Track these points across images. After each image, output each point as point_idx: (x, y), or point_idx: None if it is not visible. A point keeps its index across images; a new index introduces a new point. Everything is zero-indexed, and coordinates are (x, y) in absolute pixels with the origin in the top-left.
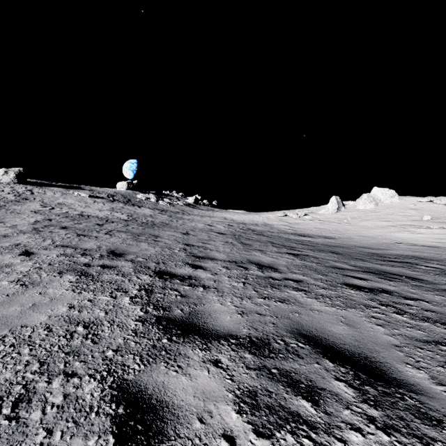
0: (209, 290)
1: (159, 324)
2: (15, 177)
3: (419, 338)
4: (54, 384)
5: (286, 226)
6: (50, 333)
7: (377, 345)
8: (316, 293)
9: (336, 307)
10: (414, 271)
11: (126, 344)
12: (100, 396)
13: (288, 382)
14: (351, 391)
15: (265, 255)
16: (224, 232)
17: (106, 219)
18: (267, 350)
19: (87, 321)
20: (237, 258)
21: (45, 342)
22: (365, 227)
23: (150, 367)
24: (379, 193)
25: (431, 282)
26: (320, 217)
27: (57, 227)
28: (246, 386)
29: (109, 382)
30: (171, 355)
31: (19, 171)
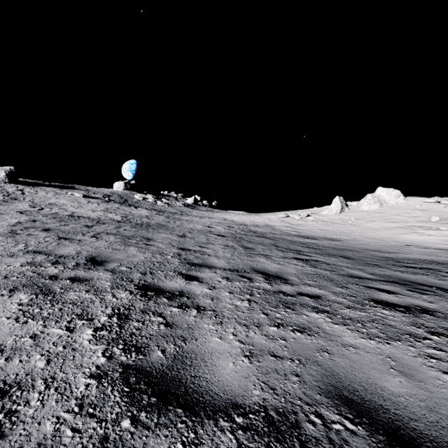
0: (204, 314)
1: (125, 382)
2: (6, 176)
3: None
4: None
5: (289, 228)
6: None
7: None
8: (341, 315)
9: (376, 339)
10: (442, 280)
11: (56, 437)
12: None
13: None
14: None
15: (270, 261)
16: (223, 234)
17: (97, 220)
18: (298, 442)
19: (10, 381)
20: (240, 266)
21: None
22: (371, 228)
23: None
24: (384, 193)
25: None
26: (323, 218)
27: (38, 229)
28: None
29: None
30: None
31: (10, 170)
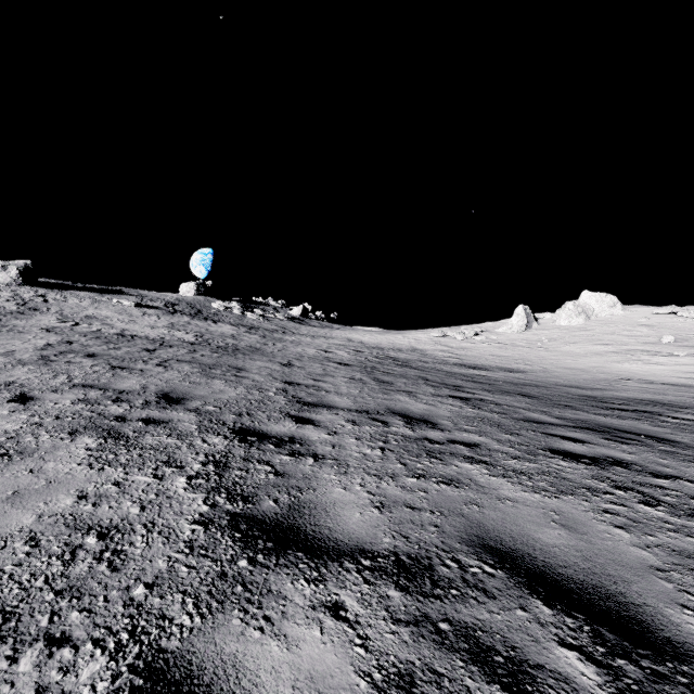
0: (324, 463)
1: (235, 529)
2: (19, 275)
3: (693, 552)
4: (23, 663)
5: (446, 353)
6: (35, 550)
7: (623, 568)
8: (503, 466)
9: (542, 493)
10: (658, 426)
11: (171, 572)
12: (108, 690)
13: (472, 653)
14: (593, 672)
15: (415, 400)
16: (348, 362)
17: (160, 341)
18: (429, 580)
19: (106, 525)
20: (371, 406)
21: (22, 569)
22: (571, 354)
23: (213, 621)
24: (592, 300)
25: (689, 446)
26: (499, 338)
27: (80, 354)
28: (393, 662)
29: (129, 658)
30: (253, 594)
31: (25, 266)
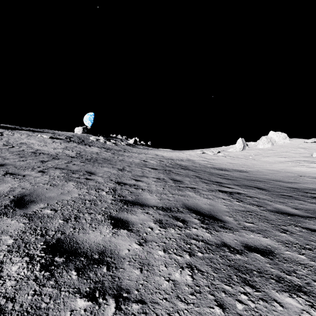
0: None
1: None
2: None
3: None
4: None
5: (205, 161)
6: None
7: None
8: None
9: None
10: None
11: None
12: None
13: None
14: None
15: (199, 195)
16: (156, 167)
17: (54, 156)
18: None
19: None
20: (172, 202)
21: None
22: (267, 162)
23: None
24: (274, 136)
25: None
26: (230, 154)
27: None
28: None
29: None
30: None
31: None
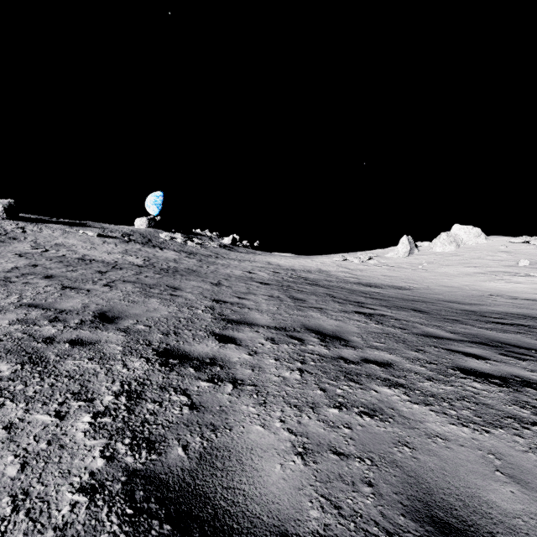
0: (242, 391)
1: (128, 500)
2: (4, 211)
3: None
4: None
5: (347, 273)
6: None
7: None
8: (421, 390)
9: (470, 426)
10: None
11: None
12: None
13: None
14: None
15: (326, 316)
16: (267, 281)
17: (113, 264)
18: None
19: None
20: (288, 323)
21: None
22: (446, 274)
23: None
24: (461, 232)
25: None
26: (388, 262)
27: (39, 276)
28: None
29: None
30: None
31: (8, 204)
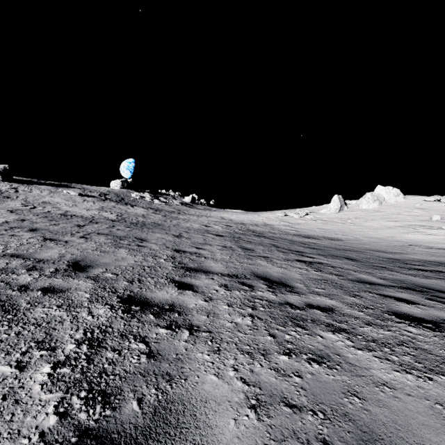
0: (198, 338)
1: None
2: None
3: None
4: None
5: (288, 227)
6: None
7: None
8: (362, 335)
9: (413, 373)
10: None
11: None
12: None
13: None
14: None
15: (272, 264)
16: (221, 233)
17: (91, 219)
18: None
19: None
20: (239, 270)
21: None
22: (371, 227)
23: None
24: (383, 192)
25: None
26: (322, 217)
27: (25, 229)
28: None
29: None
30: None
31: (4, 168)
